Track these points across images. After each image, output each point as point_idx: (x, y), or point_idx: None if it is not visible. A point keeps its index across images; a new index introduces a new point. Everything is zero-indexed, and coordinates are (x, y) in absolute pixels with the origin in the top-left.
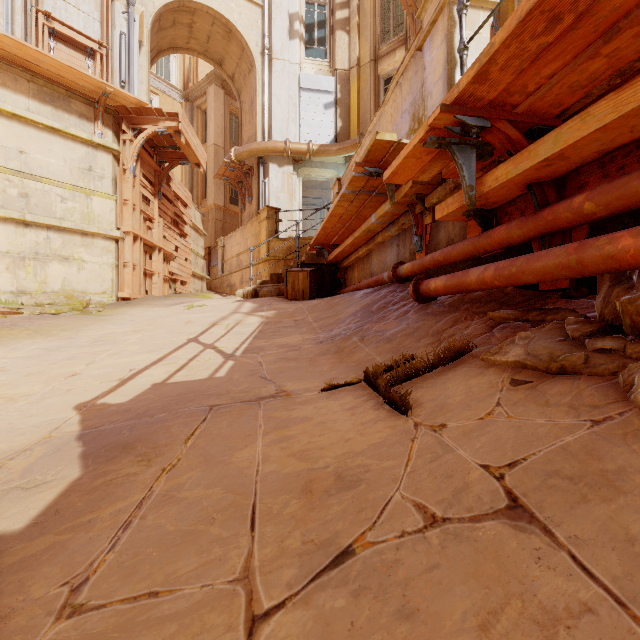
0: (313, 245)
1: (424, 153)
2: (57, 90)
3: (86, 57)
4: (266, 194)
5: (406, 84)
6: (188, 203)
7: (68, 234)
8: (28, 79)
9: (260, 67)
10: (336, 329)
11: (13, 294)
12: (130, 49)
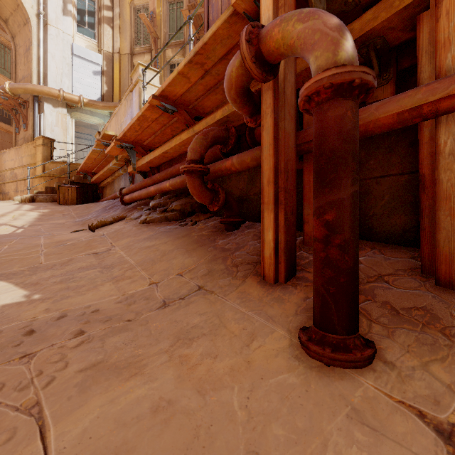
0: (79, 171)
1: (118, 148)
2: None
3: None
4: (41, 125)
5: (129, 101)
6: None
7: None
8: None
9: (35, 26)
10: (86, 217)
11: None
12: None
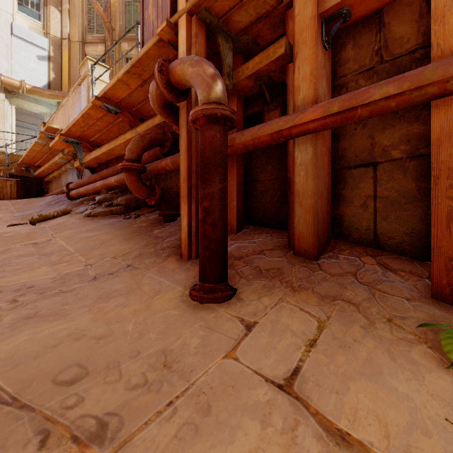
0: (20, 164)
1: (64, 142)
2: None
3: None
4: None
5: (77, 94)
6: None
7: None
8: None
9: None
10: (27, 212)
11: None
12: None
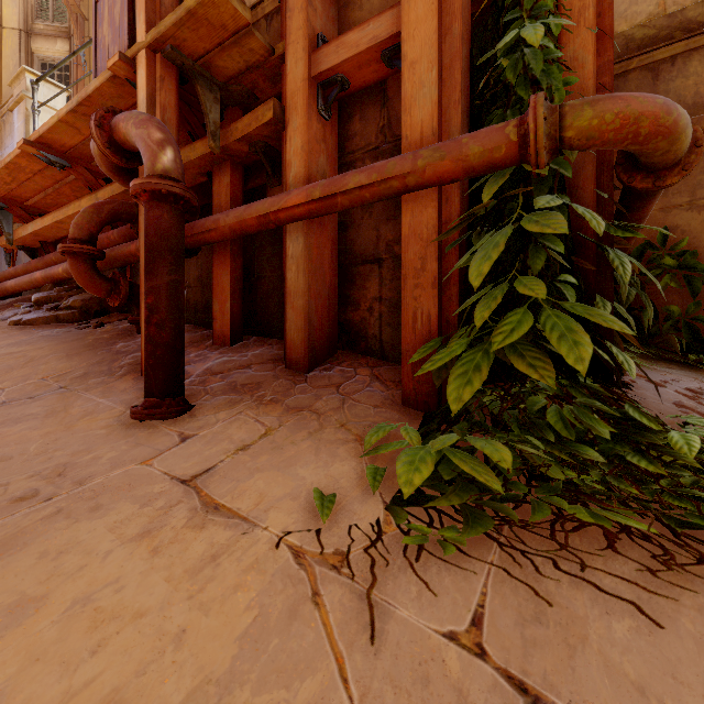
0: None
1: None
2: None
3: None
4: None
5: (8, 125)
6: None
7: None
8: None
9: None
10: None
11: None
12: None
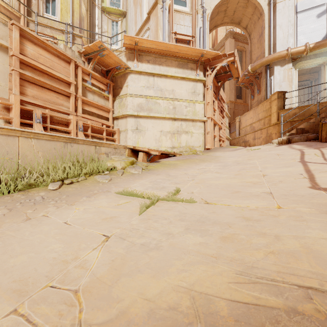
0: None
1: None
2: (184, 61)
3: (187, 45)
4: (272, 85)
5: None
6: (225, 101)
7: (187, 121)
8: (175, 60)
9: (267, 13)
10: None
11: (171, 148)
12: (204, 33)
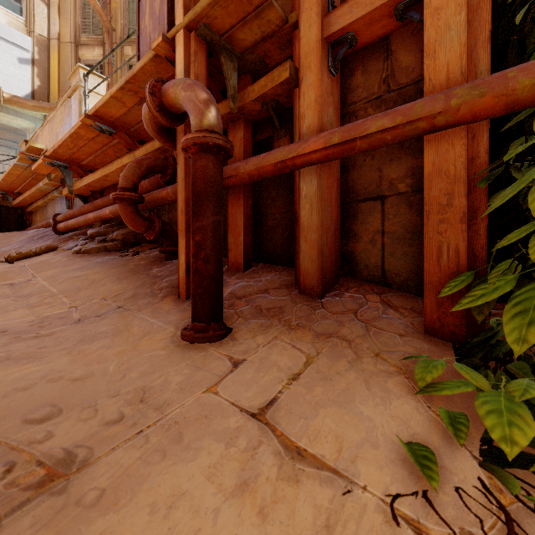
0: None
1: (49, 166)
2: None
3: None
4: None
5: (67, 108)
6: None
7: None
8: None
9: None
10: (4, 248)
11: None
12: None
